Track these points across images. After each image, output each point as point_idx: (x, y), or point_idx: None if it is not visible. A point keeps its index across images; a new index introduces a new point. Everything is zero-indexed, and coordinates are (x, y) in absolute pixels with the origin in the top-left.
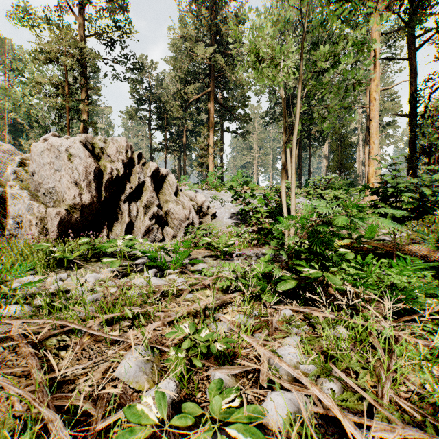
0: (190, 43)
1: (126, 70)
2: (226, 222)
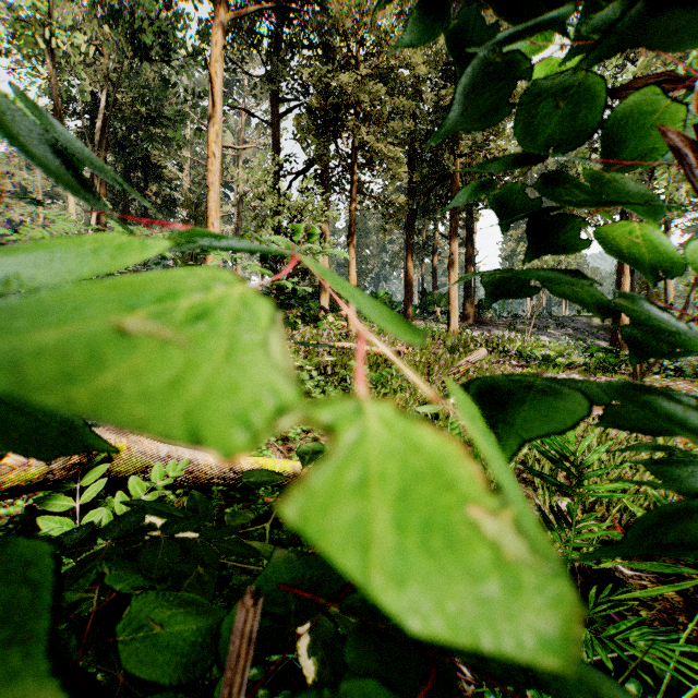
0: None
1: None
2: None
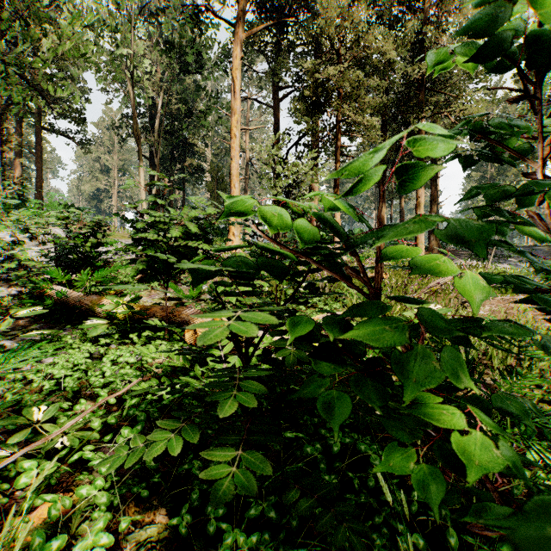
0: None
1: None
2: None
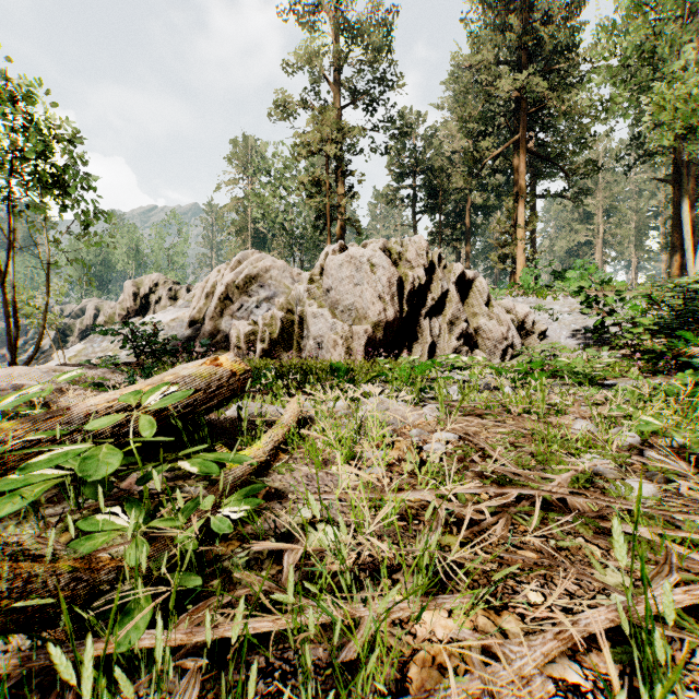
0: (486, 73)
1: (390, 139)
2: (565, 344)
